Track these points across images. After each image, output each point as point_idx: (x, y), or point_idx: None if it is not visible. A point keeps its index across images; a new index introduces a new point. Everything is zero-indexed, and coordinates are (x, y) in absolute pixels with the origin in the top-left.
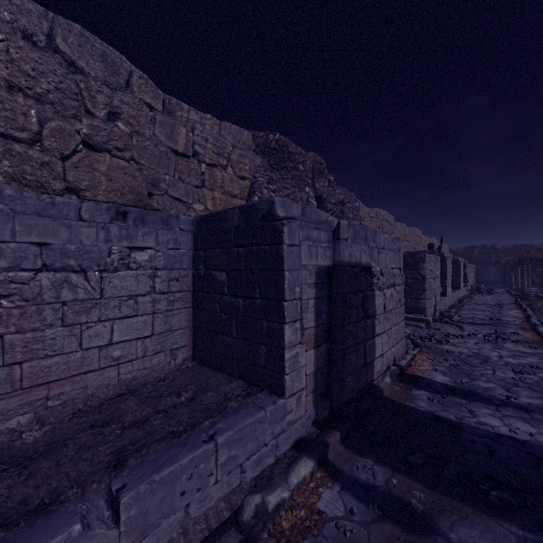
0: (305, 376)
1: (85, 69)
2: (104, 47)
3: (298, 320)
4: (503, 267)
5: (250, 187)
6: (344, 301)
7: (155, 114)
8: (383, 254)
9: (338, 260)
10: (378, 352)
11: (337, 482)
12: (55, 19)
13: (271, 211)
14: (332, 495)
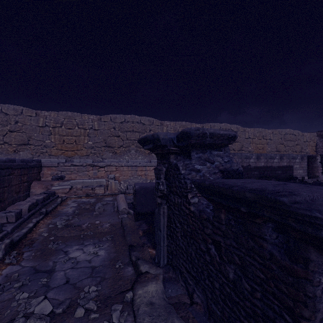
0: None
1: (296, 135)
2: (297, 131)
3: None
4: None
5: (316, 144)
6: None
7: (301, 137)
8: None
9: None
10: None
11: None
12: (294, 130)
13: None
14: None
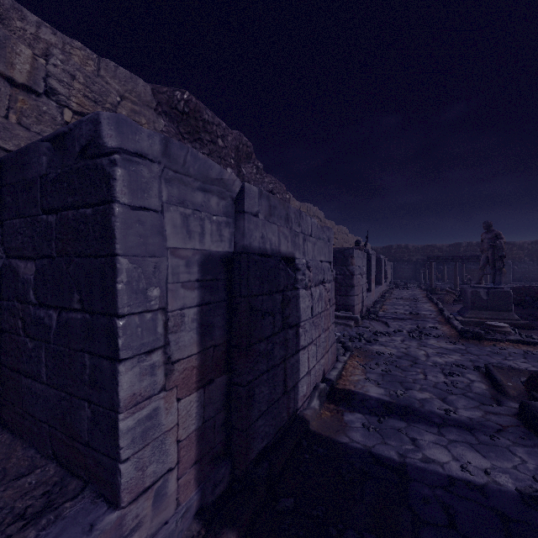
0: (177, 443)
1: None
2: None
3: (158, 348)
4: (414, 265)
5: None
6: (251, 307)
7: None
8: (311, 243)
9: (241, 243)
10: (304, 370)
11: None
12: None
13: (95, 138)
14: None
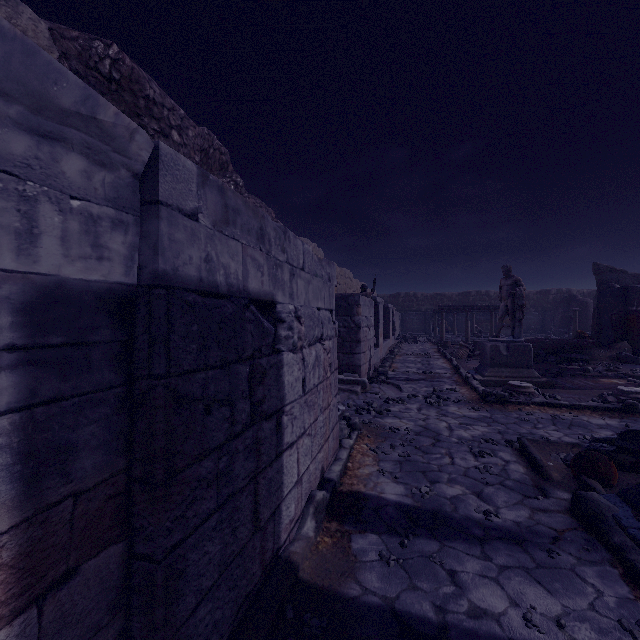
0: None
1: None
2: None
3: None
4: (423, 315)
5: None
6: (177, 397)
7: None
8: (303, 281)
9: (153, 267)
10: (291, 481)
11: None
12: None
13: None
14: None
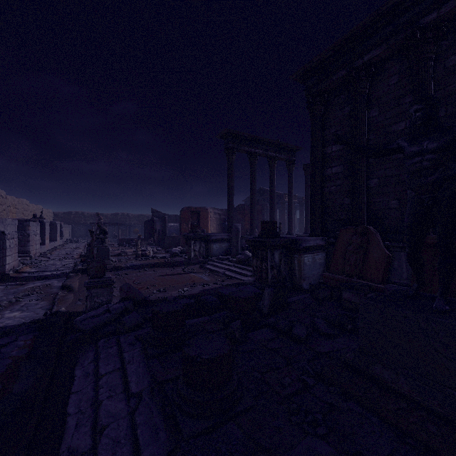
0: None
1: None
2: None
3: None
4: (88, 227)
5: None
6: None
7: None
8: (9, 227)
9: None
10: (8, 262)
11: (0, 286)
12: None
13: None
14: (0, 287)
